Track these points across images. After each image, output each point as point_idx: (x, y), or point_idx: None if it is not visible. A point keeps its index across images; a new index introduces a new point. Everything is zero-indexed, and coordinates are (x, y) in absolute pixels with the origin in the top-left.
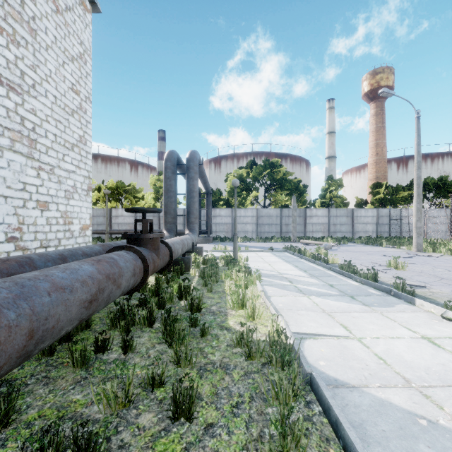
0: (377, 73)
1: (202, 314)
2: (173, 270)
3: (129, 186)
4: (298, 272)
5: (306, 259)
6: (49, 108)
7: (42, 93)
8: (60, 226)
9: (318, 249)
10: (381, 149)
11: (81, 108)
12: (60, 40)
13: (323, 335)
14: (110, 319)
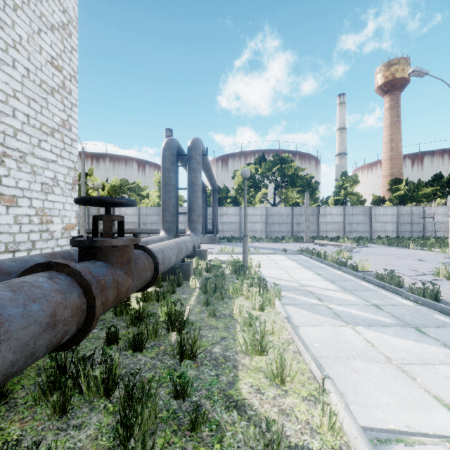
0: (392, 64)
1: (198, 364)
2: (169, 279)
3: (133, 183)
4: (324, 284)
5: (329, 264)
6: (18, 82)
7: (7, 62)
8: (34, 225)
9: (340, 252)
10: (396, 144)
11: (64, 87)
12: (34, 2)
13: (420, 435)
14: (39, 385)
